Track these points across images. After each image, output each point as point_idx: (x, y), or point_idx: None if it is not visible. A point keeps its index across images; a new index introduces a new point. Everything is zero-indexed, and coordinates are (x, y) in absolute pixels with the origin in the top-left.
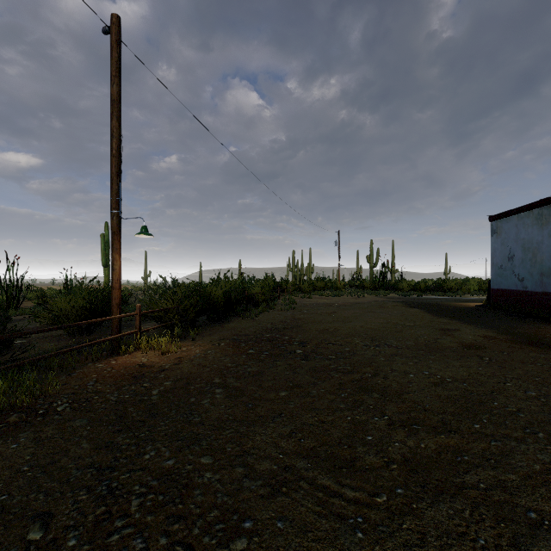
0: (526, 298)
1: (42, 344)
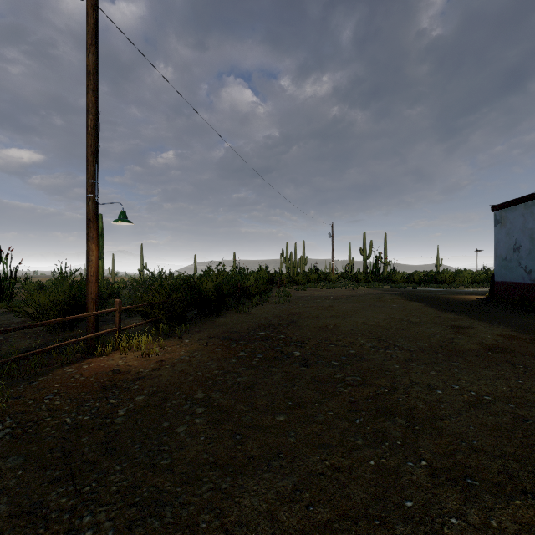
0: (534, 291)
1: (17, 342)
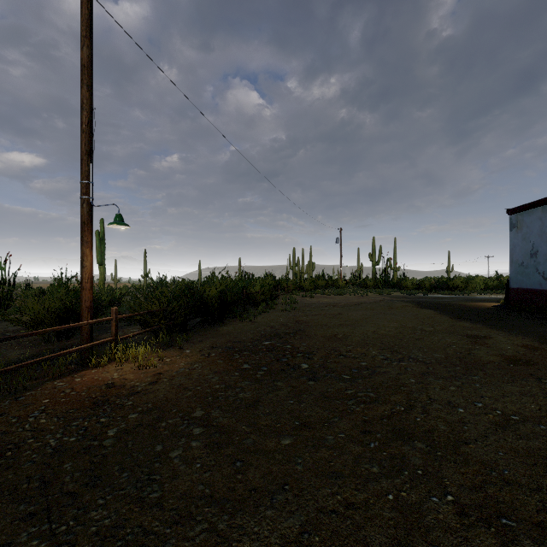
0: None
1: (10, 352)
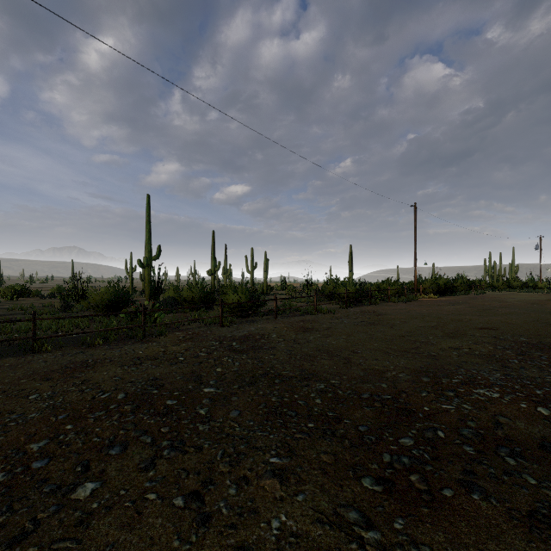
0: None
1: None
